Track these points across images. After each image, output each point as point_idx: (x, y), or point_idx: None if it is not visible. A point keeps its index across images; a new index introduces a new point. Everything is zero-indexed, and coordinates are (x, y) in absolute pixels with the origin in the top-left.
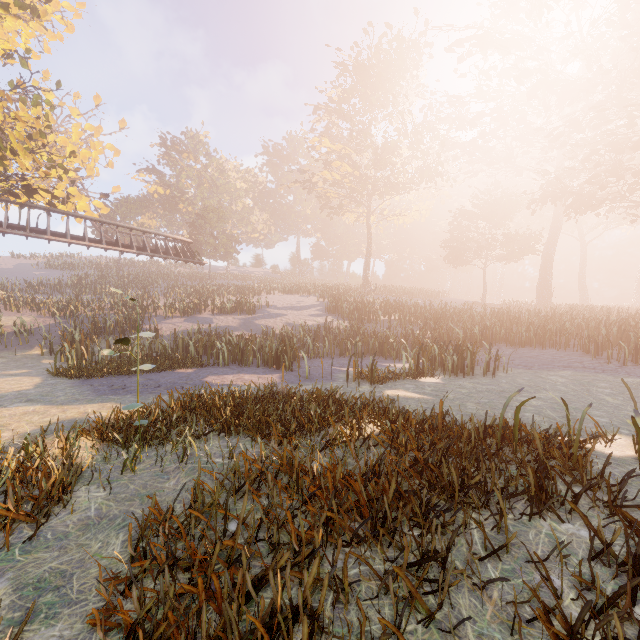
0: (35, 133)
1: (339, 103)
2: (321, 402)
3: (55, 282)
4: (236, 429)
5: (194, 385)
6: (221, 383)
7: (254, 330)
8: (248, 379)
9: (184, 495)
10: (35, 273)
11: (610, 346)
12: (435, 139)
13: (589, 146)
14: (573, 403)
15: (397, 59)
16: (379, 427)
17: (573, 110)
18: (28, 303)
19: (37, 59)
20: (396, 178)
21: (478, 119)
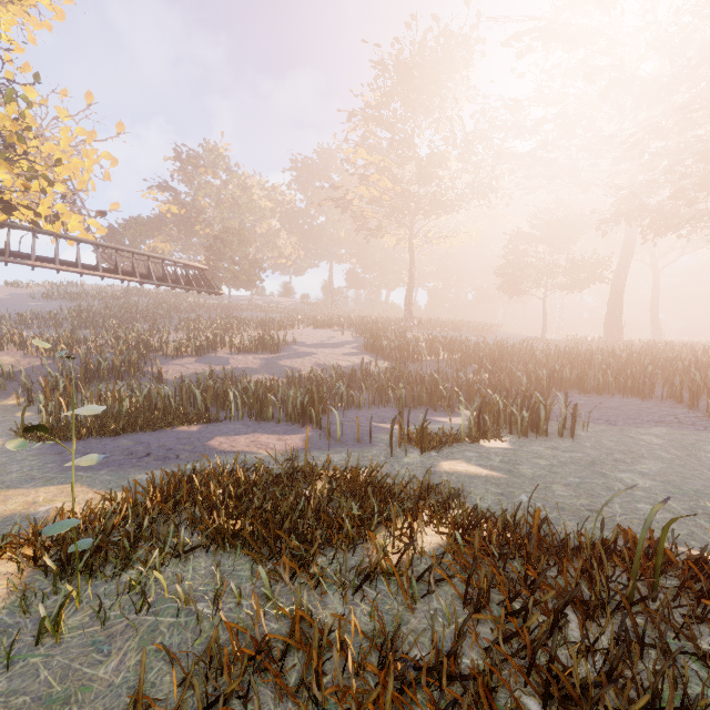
0: (9, 136)
1: (377, 109)
2: (357, 491)
3: (51, 315)
4: (233, 541)
5: (193, 453)
6: (229, 449)
7: (277, 373)
8: (264, 442)
9: (122, 703)
10: (31, 304)
11: (705, 394)
12: (489, 149)
13: (670, 156)
14: (689, 481)
15: (444, 57)
16: (440, 533)
17: (648, 116)
18: (15, 340)
19: (21, 52)
20: (443, 195)
21: (539, 126)
